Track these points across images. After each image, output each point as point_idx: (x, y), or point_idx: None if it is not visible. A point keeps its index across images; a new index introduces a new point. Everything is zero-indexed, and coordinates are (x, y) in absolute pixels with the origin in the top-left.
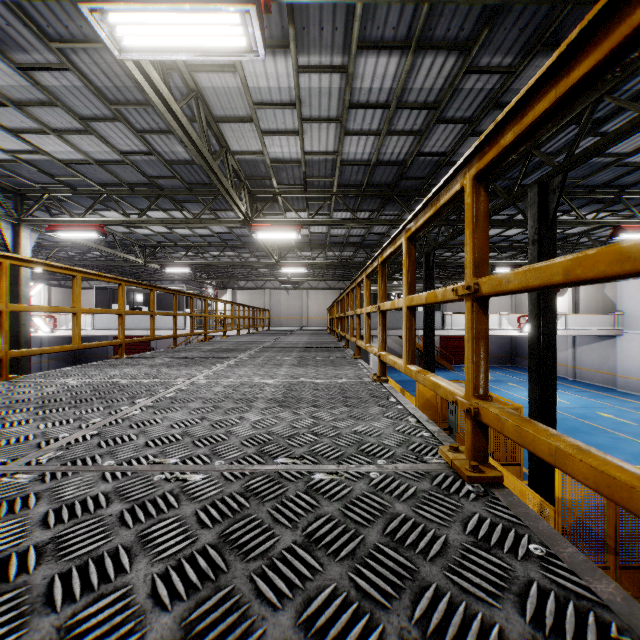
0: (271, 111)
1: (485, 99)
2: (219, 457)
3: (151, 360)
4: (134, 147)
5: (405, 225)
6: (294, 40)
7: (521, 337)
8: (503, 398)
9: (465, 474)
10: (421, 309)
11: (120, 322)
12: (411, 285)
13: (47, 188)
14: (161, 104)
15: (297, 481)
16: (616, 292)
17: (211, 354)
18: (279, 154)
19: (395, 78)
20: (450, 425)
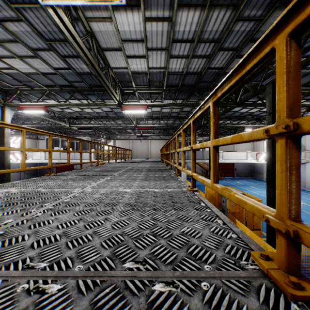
0: (131, 44)
1: (245, 36)
2: (80, 261)
3: (65, 176)
4: (61, 65)
5: (212, 93)
6: (143, 2)
7: (256, 163)
8: (251, 195)
9: (288, 291)
10: (207, 149)
11: (49, 156)
12: (216, 132)
13: (18, 88)
14: (70, 37)
15: (139, 294)
16: (305, 141)
17: (99, 173)
18: (135, 69)
19: (197, 24)
20: (223, 208)
